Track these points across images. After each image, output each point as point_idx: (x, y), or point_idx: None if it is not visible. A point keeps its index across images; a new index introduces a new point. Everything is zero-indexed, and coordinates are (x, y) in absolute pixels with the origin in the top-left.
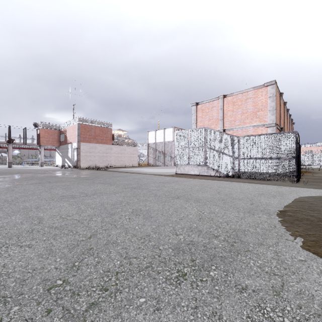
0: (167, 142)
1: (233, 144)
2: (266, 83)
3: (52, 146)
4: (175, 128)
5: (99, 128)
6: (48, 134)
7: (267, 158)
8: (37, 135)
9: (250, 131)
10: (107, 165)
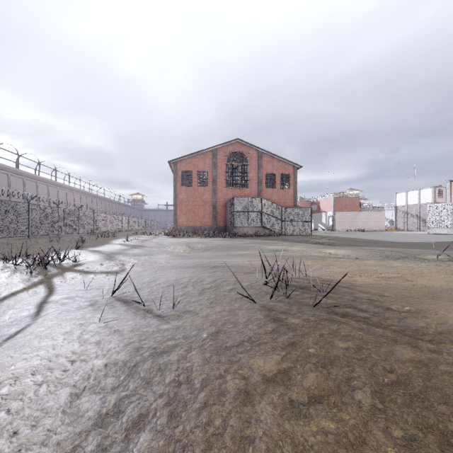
0: (423, 204)
1: None
2: None
3: None
4: (436, 188)
5: (348, 198)
6: (303, 205)
7: None
8: None
9: None
10: (355, 229)
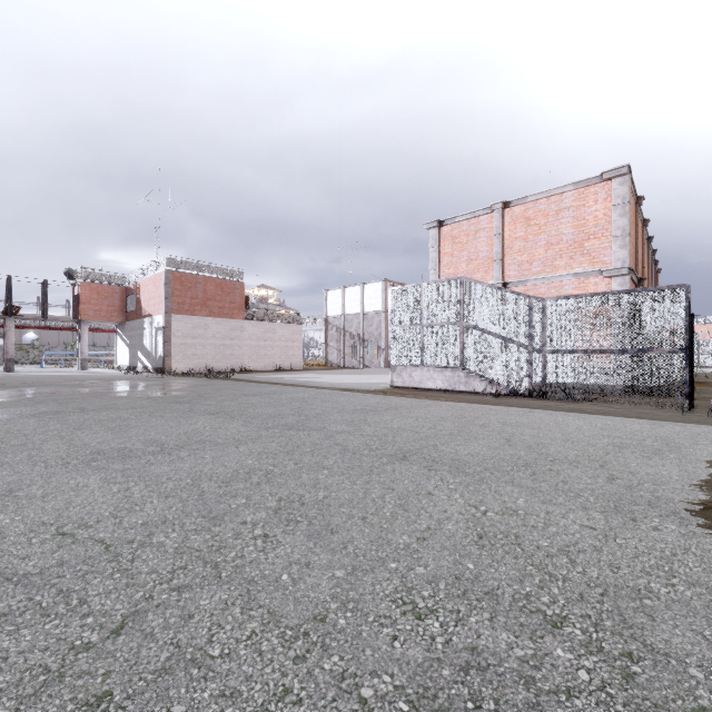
0: (369, 313)
1: (530, 317)
2: (608, 172)
3: (107, 323)
4: (389, 282)
5: (214, 281)
6: (97, 296)
7: (615, 351)
8: (73, 298)
9: (567, 287)
10: (234, 366)
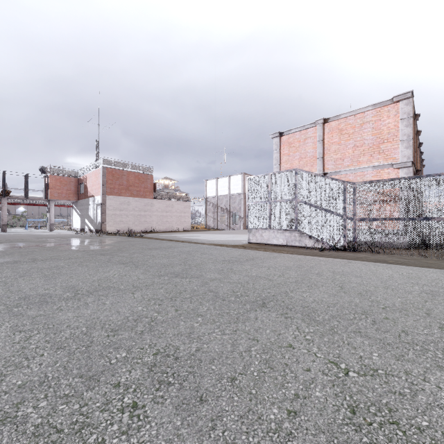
0: (233, 195)
1: (345, 196)
2: (397, 96)
3: (66, 201)
4: (246, 175)
5: (134, 174)
6: (60, 183)
7: (407, 219)
8: (45, 185)
9: (368, 175)
10: (146, 228)
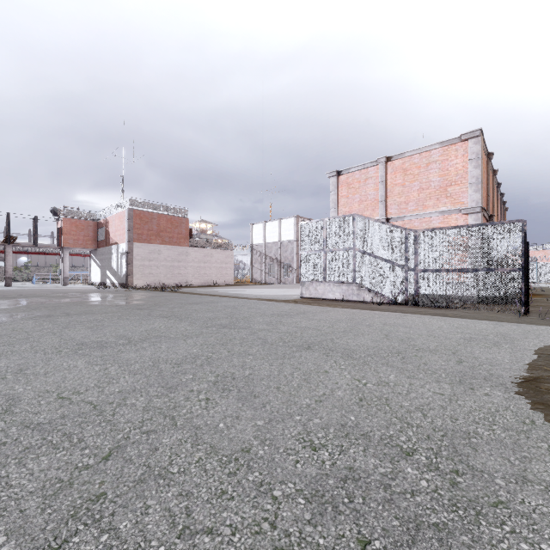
0: (285, 242)
1: (406, 245)
2: (465, 134)
3: (83, 249)
4: (299, 218)
5: (166, 217)
6: (76, 228)
7: (470, 270)
8: (57, 230)
9: (435, 221)
10: (181, 282)
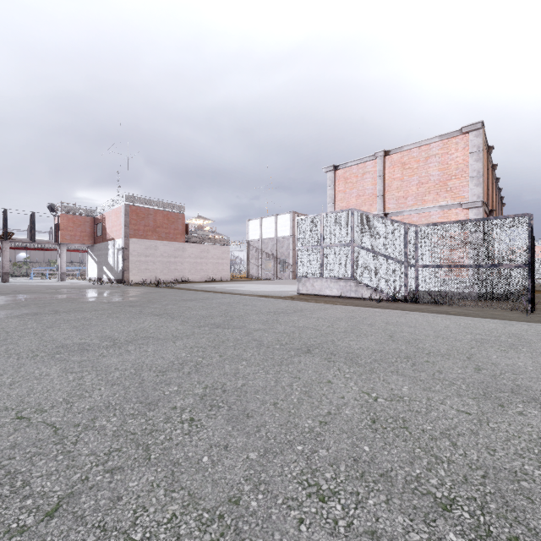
0: (281, 237)
1: (406, 240)
2: (466, 127)
3: (80, 245)
4: (296, 214)
5: (162, 212)
6: (73, 224)
7: (473, 266)
8: (55, 226)
9: (434, 216)
10: (177, 278)
